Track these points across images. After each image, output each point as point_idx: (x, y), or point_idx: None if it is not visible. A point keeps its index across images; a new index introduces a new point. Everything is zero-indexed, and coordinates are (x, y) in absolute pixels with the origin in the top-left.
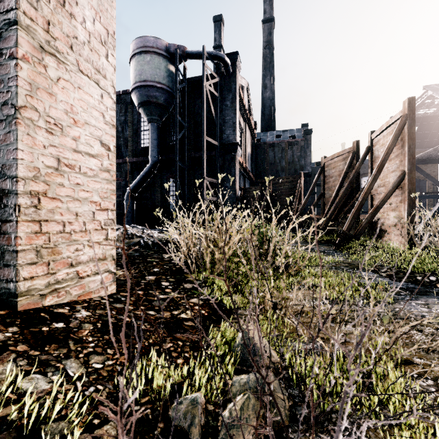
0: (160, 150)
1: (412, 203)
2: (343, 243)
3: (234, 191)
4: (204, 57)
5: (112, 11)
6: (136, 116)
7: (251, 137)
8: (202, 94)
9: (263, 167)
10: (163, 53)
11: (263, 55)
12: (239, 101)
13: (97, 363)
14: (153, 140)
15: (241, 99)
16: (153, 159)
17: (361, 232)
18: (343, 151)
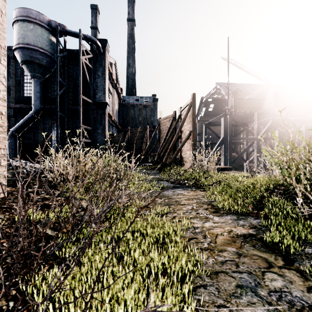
0: (42, 100)
1: (194, 147)
2: (163, 168)
3: (104, 135)
4: (80, 38)
5: (4, 34)
6: (19, 69)
7: (118, 98)
8: (79, 64)
9: (127, 120)
10: (45, 26)
11: (127, 43)
12: (108, 73)
13: (1, 216)
14: (36, 93)
15: (110, 72)
16: (36, 107)
17: (172, 162)
18: (169, 116)
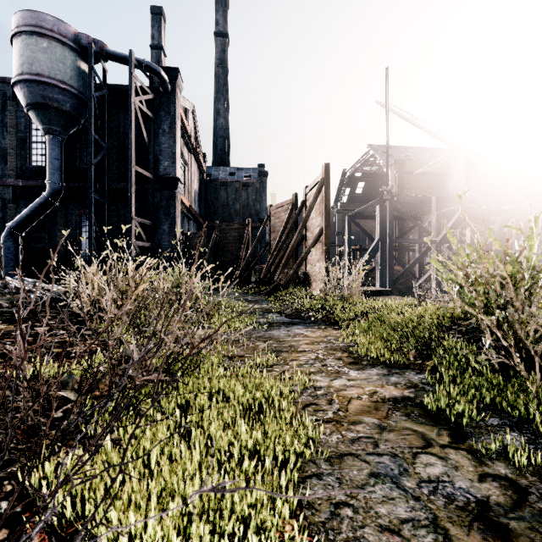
0: (65, 174)
1: (328, 255)
2: (274, 292)
3: (174, 235)
4: (131, 65)
5: None
6: (22, 119)
7: (199, 171)
8: (130, 111)
9: (214, 208)
10: (70, 44)
11: (215, 74)
12: (181, 127)
13: None
14: (54, 160)
15: (184, 124)
16: (53, 186)
17: (289, 281)
18: (286, 202)
